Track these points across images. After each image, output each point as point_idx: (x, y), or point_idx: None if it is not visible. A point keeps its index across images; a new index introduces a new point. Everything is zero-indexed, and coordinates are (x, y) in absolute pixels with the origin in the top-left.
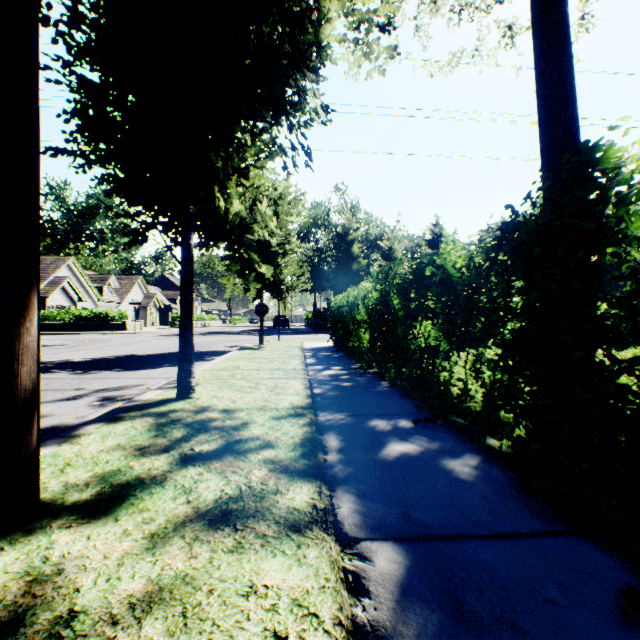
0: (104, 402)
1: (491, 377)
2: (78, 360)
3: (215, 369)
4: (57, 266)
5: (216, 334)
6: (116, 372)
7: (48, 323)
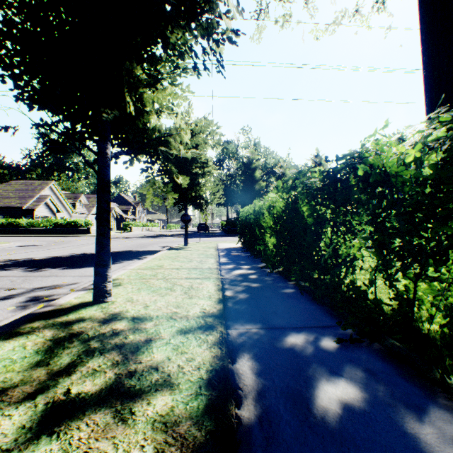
0: (29, 303)
1: (410, 286)
2: (38, 258)
3: (142, 268)
4: (42, 188)
5: (154, 237)
6: (61, 270)
7: (34, 229)
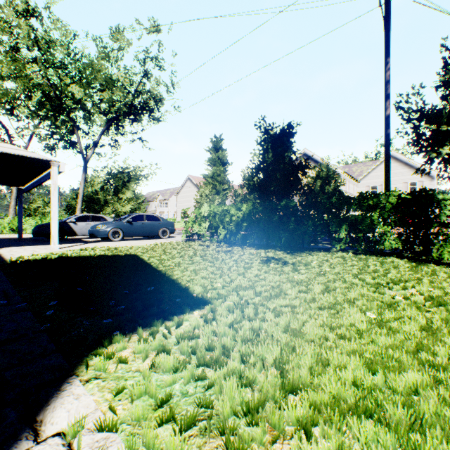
0: None
1: None
2: None
3: None
4: None
5: None
6: None
7: None
